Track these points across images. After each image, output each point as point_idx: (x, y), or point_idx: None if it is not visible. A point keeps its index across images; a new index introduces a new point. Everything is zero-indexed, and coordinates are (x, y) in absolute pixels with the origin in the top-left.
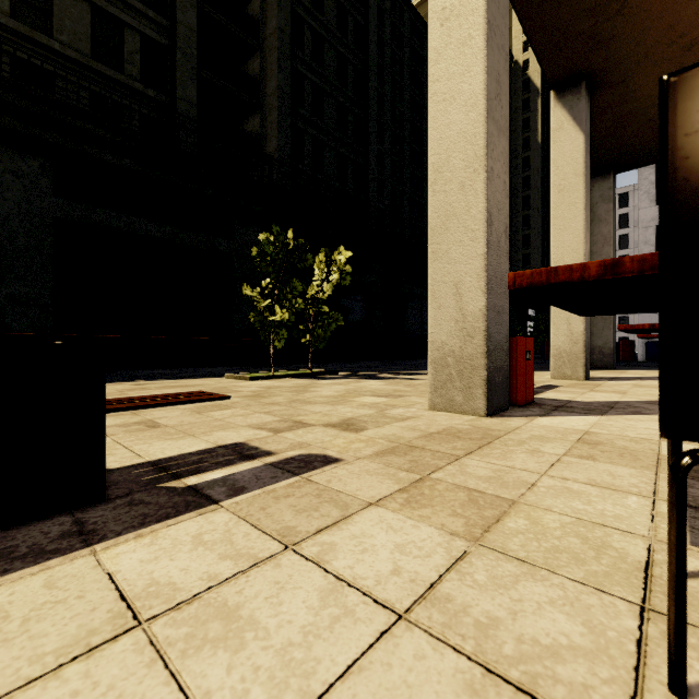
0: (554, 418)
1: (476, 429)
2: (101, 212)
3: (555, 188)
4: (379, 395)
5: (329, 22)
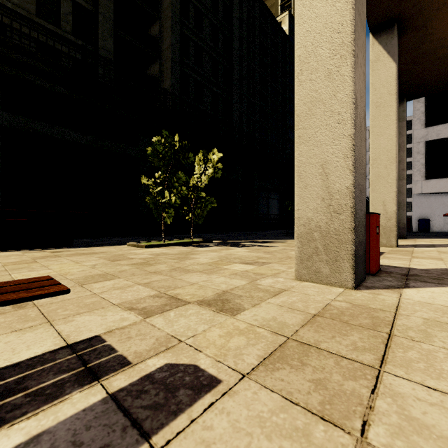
0: (419, 291)
1: (357, 309)
2: (38, 123)
3: (373, 104)
4: (246, 263)
5: (206, 2)
